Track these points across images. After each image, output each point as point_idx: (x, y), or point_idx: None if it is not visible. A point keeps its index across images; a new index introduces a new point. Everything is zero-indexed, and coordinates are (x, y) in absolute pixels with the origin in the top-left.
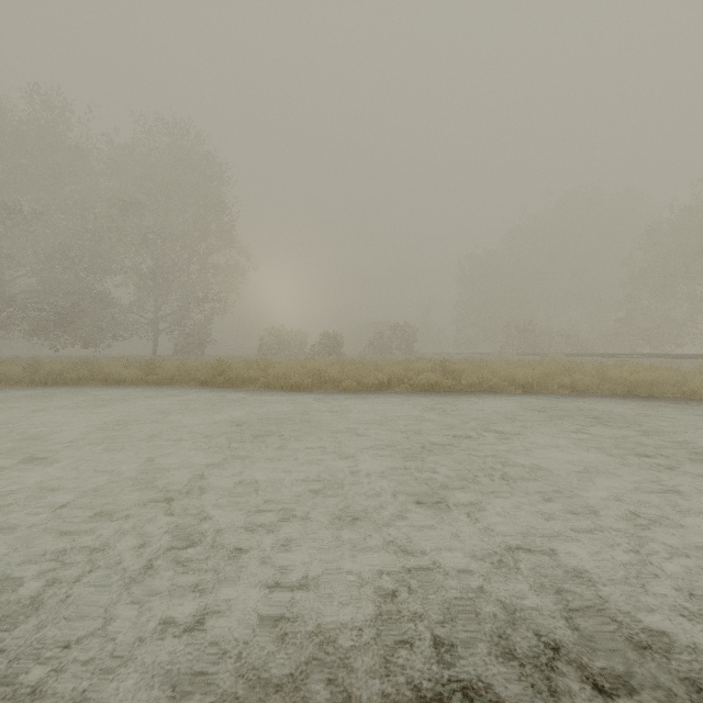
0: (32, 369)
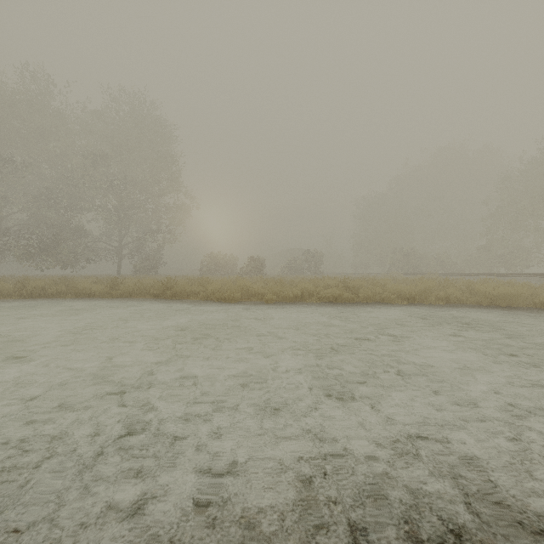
0: (21, 285)
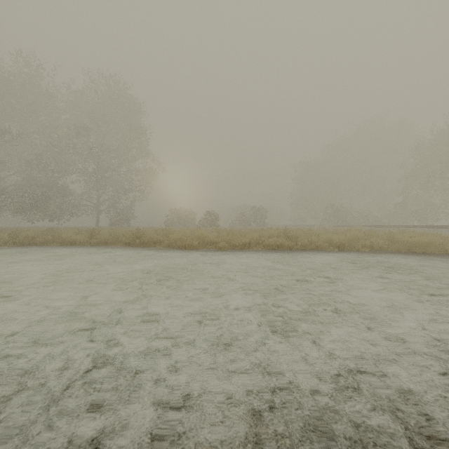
0: (14, 235)
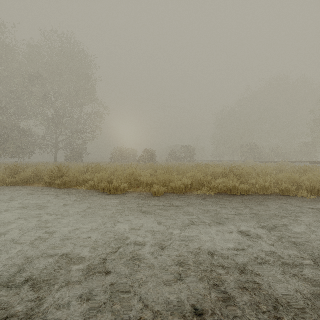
0: None
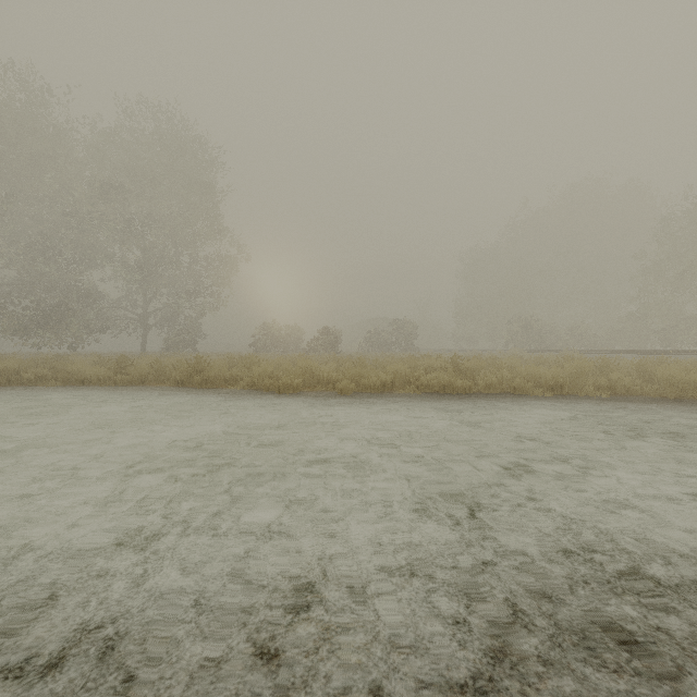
0: None
